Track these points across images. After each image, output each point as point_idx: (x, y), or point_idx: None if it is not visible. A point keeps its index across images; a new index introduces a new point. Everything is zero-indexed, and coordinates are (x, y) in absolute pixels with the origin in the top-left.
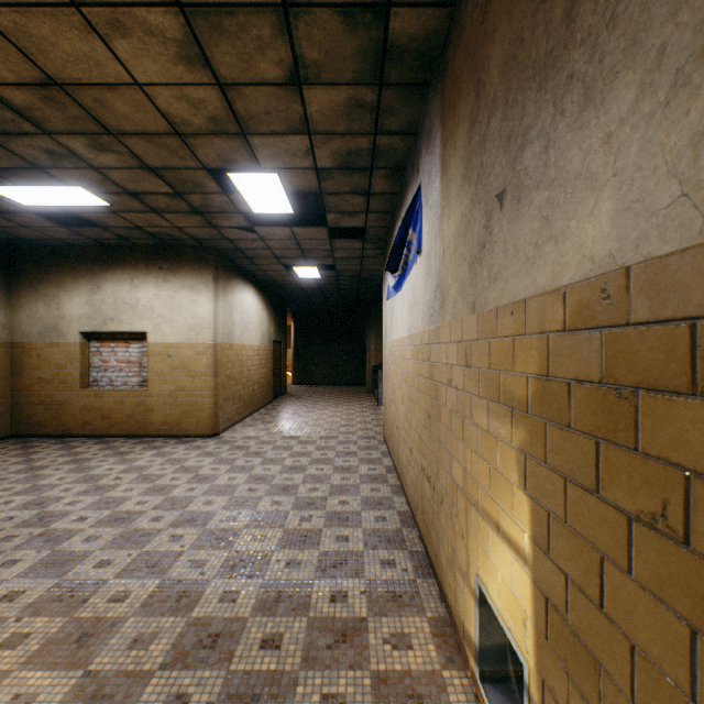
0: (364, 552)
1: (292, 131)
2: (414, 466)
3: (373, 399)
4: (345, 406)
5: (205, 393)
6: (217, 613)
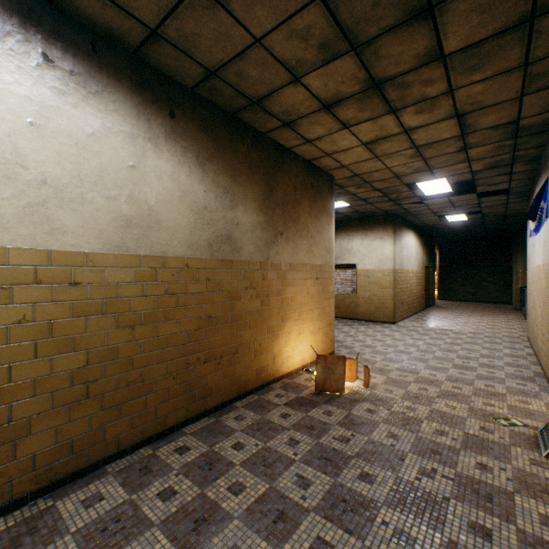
0: (505, 378)
1: (457, 163)
2: (544, 343)
3: (519, 315)
4: (490, 317)
5: (388, 298)
6: (428, 377)
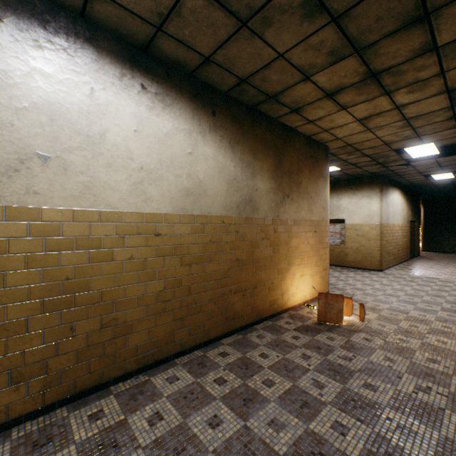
0: None
1: (446, 129)
2: None
3: None
4: None
5: (374, 248)
6: (418, 316)
